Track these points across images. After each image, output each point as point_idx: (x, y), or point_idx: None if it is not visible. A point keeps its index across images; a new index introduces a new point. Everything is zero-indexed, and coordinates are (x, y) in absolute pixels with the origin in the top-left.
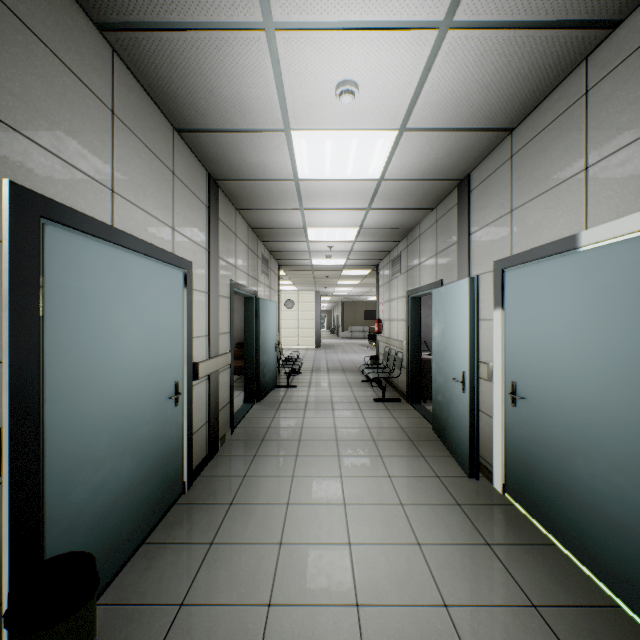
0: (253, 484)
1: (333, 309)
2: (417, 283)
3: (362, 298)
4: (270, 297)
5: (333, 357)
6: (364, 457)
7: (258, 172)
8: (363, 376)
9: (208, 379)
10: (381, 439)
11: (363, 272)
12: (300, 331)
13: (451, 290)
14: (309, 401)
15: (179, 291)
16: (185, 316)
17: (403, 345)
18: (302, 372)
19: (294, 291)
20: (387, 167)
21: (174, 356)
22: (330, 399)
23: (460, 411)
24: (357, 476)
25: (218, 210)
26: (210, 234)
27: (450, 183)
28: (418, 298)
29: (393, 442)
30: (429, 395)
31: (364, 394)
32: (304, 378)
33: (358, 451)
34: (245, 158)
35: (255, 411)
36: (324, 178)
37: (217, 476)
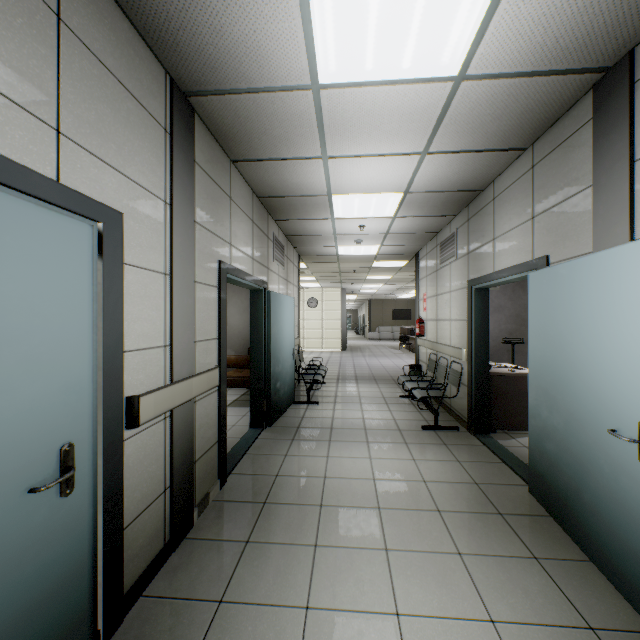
0: (231, 631)
1: (359, 309)
2: (488, 267)
3: (391, 296)
4: (287, 292)
5: (361, 362)
6: (431, 556)
7: (250, 68)
8: (400, 388)
9: (170, 417)
10: (450, 509)
11: (398, 263)
12: (324, 332)
13: (591, 266)
14: (335, 427)
15: (78, 262)
16: (99, 312)
17: (462, 354)
18: (326, 381)
19: (317, 288)
20: (479, 40)
21: (59, 394)
22: (362, 424)
23: (627, 495)
24: (428, 616)
25: (192, 146)
26: (173, 178)
27: (582, 81)
28: (485, 289)
29: (472, 517)
30: (500, 423)
31: (406, 416)
32: (328, 390)
33: (418, 538)
34: (221, 26)
35: (262, 442)
36: (362, 79)
37: (172, 598)
